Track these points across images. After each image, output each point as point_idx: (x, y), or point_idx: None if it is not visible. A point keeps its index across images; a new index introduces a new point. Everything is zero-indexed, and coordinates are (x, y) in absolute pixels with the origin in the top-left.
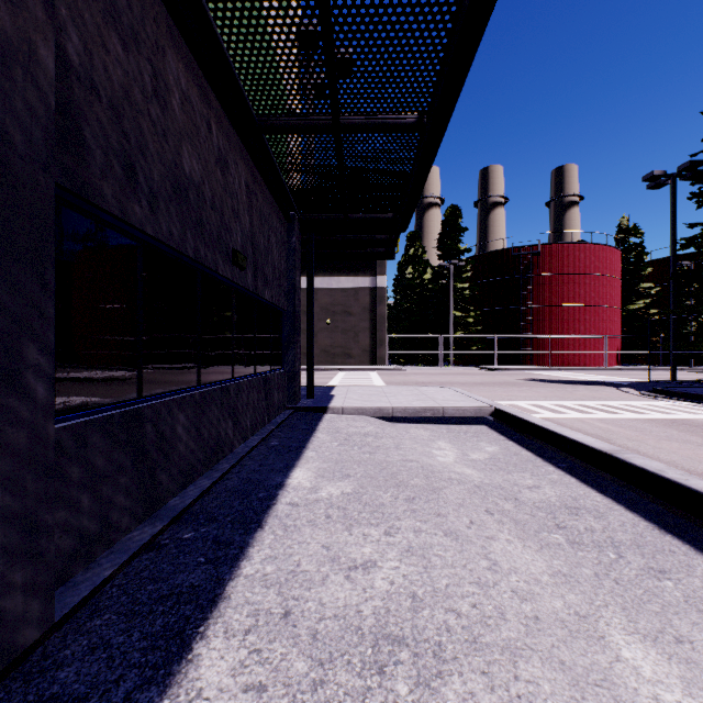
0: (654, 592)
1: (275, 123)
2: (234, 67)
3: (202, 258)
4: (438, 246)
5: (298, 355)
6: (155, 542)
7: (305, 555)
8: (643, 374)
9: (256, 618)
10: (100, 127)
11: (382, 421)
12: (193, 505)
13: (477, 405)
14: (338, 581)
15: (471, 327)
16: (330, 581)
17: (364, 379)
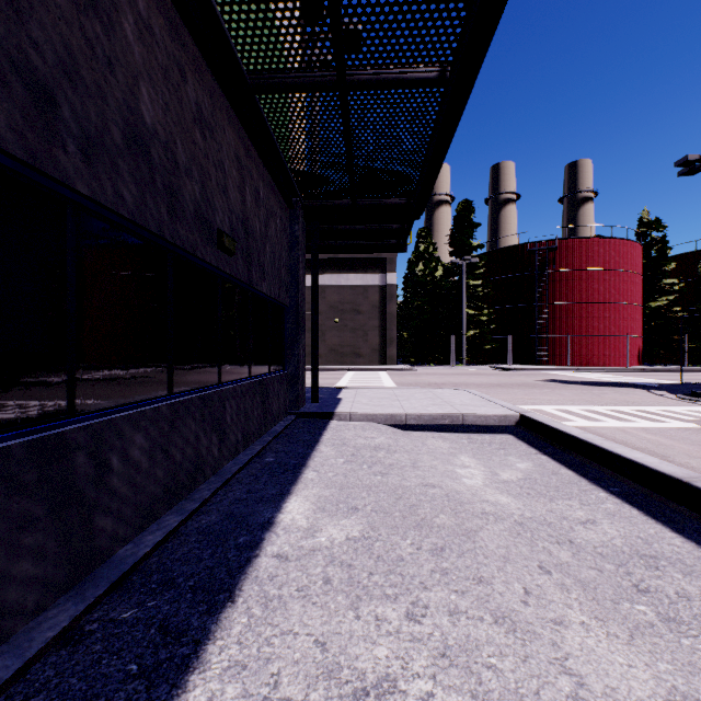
0: None
1: (269, 82)
2: (215, 2)
3: (172, 236)
4: (450, 242)
5: (301, 355)
6: (77, 626)
7: (289, 661)
8: (669, 374)
9: None
10: None
11: (395, 429)
12: (150, 557)
13: (501, 412)
14: None
15: (484, 326)
16: None
17: (373, 380)
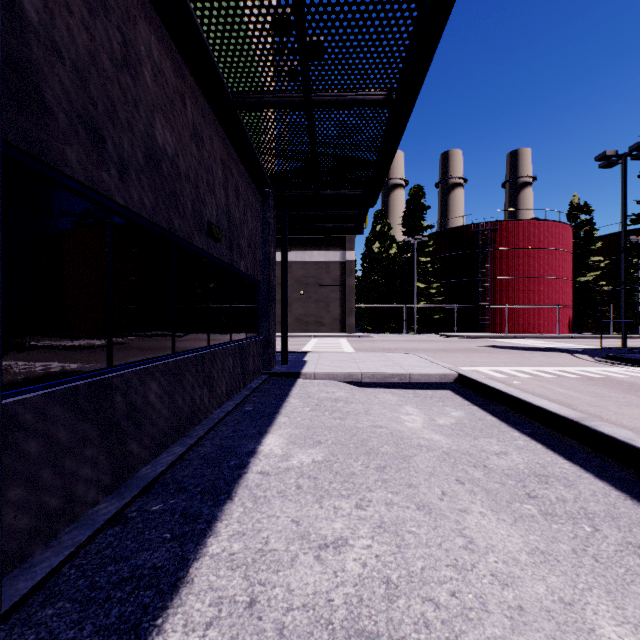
0: (636, 571)
1: (249, 101)
2: (208, 43)
3: (176, 229)
4: (403, 223)
5: (272, 323)
6: (122, 514)
7: (274, 531)
8: (594, 341)
9: (219, 608)
10: (63, 90)
11: (352, 386)
12: (165, 474)
13: (441, 371)
14: (308, 562)
15: (434, 298)
16: (299, 562)
17: (334, 346)
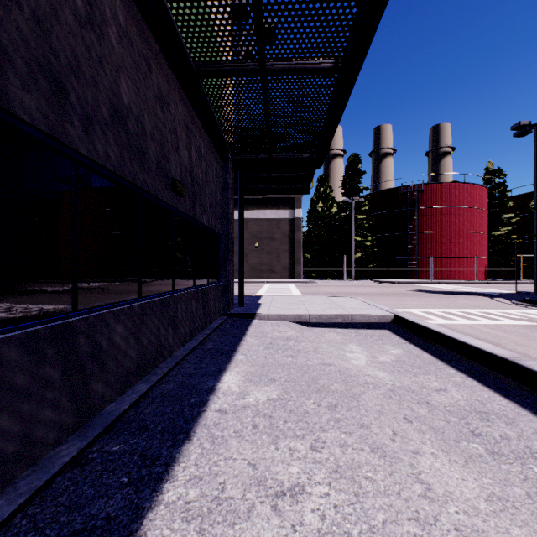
0: None
1: (209, 70)
2: (171, 14)
3: (141, 183)
4: (342, 186)
5: (231, 271)
6: (83, 455)
7: (231, 475)
8: (507, 286)
9: None
10: (21, 37)
11: (301, 325)
12: (128, 411)
13: (380, 313)
14: (265, 514)
15: (368, 249)
16: (255, 513)
17: (284, 290)
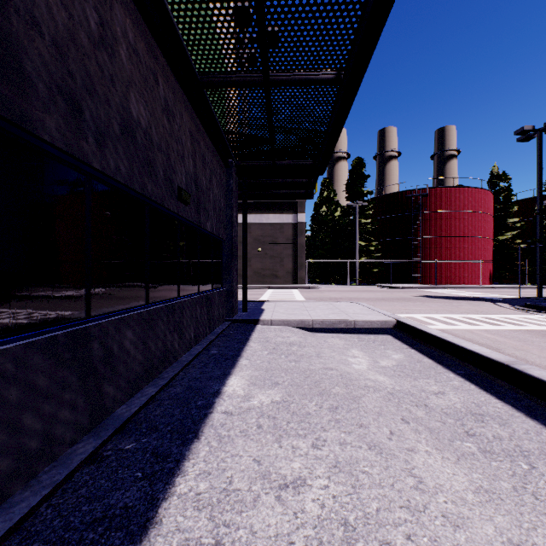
0: None
1: (214, 80)
2: (178, 28)
3: (149, 193)
4: (346, 190)
5: (235, 276)
6: (98, 453)
7: (238, 470)
8: (512, 291)
9: None
10: (42, 63)
11: (304, 331)
12: (138, 413)
13: (382, 318)
14: (269, 503)
15: (373, 254)
16: (261, 503)
17: (288, 295)
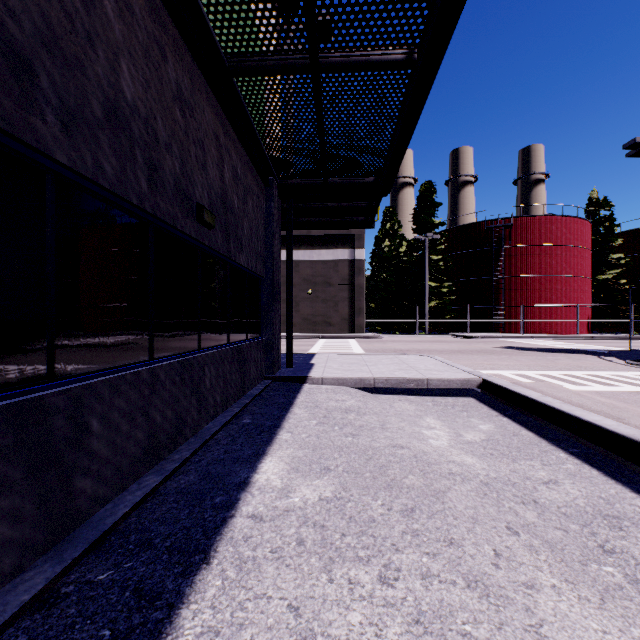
0: None
1: (246, 64)
2: None
3: (153, 208)
4: (414, 220)
5: (277, 323)
6: (53, 588)
7: (262, 627)
8: (617, 341)
9: None
10: None
11: (364, 392)
12: (129, 517)
13: (463, 376)
14: None
15: (445, 297)
16: None
17: (343, 346)
